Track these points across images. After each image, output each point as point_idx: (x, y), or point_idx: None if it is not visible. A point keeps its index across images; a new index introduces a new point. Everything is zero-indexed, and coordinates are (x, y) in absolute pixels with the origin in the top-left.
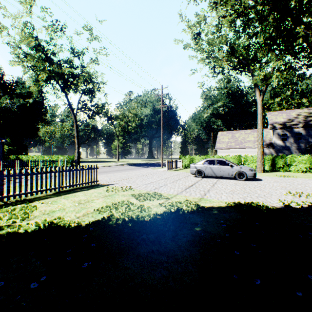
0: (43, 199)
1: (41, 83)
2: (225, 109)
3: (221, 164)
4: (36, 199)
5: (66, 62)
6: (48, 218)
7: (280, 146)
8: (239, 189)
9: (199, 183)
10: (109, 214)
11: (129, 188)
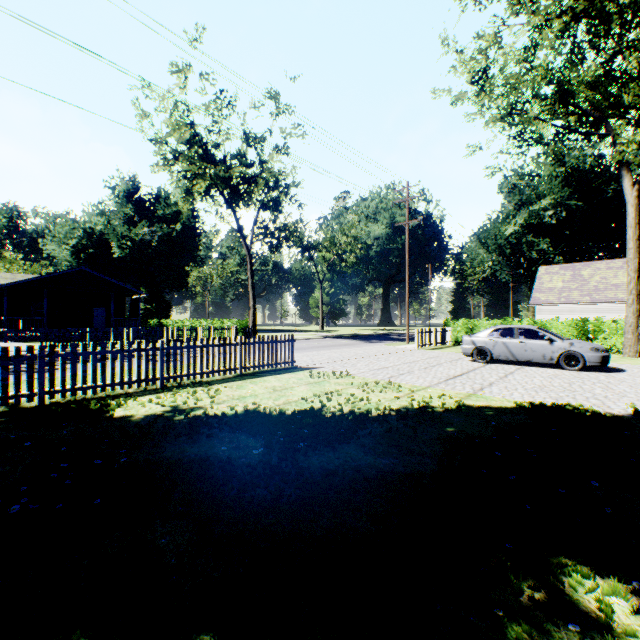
0: (223, 382)
1: (193, 194)
2: (560, 214)
3: (528, 337)
4: (215, 382)
5: (236, 158)
6: (241, 404)
7: None
8: (556, 385)
9: (476, 372)
10: (319, 404)
11: (346, 375)
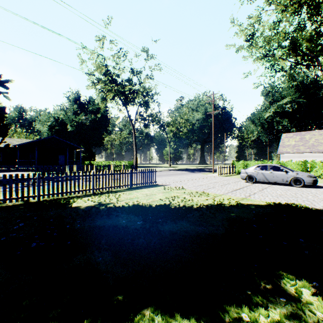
0: (122, 191)
1: (106, 99)
2: (294, 106)
3: (274, 170)
4: (118, 191)
5: (127, 81)
6: (131, 201)
7: None
8: (288, 194)
9: (247, 187)
10: (168, 202)
11: (181, 188)
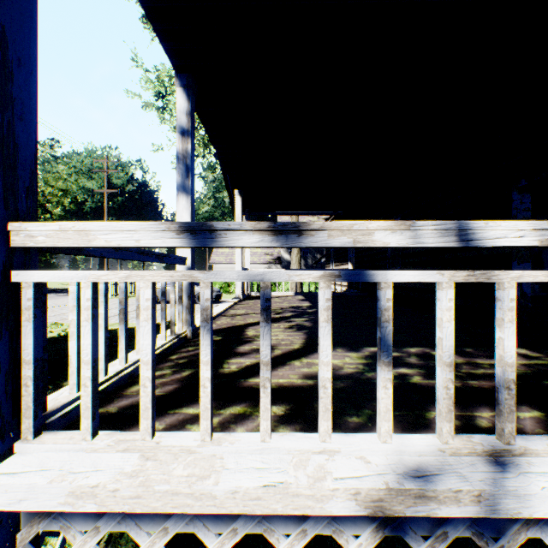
0: None
1: None
2: None
3: None
4: None
5: None
6: None
7: (288, 262)
8: None
9: None
10: None
11: None
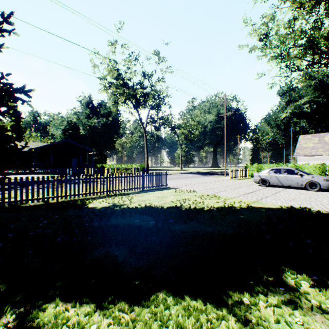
0: (134, 194)
1: (117, 103)
2: (313, 106)
3: (289, 173)
4: (130, 194)
5: (139, 85)
6: (143, 203)
7: None
8: (302, 198)
9: (260, 191)
10: (179, 204)
11: (192, 191)
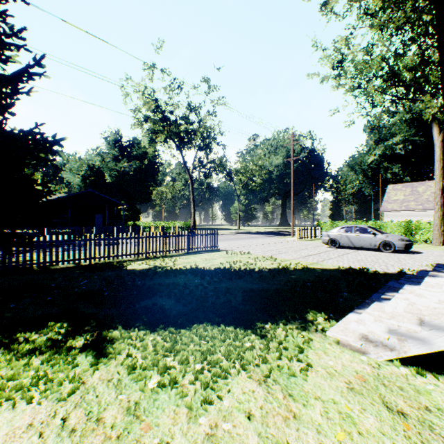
0: (178, 256)
1: (155, 141)
2: (408, 147)
3: (361, 232)
4: (173, 256)
5: (183, 120)
6: (188, 265)
7: None
8: (369, 259)
9: (326, 253)
10: (229, 266)
11: (247, 253)
